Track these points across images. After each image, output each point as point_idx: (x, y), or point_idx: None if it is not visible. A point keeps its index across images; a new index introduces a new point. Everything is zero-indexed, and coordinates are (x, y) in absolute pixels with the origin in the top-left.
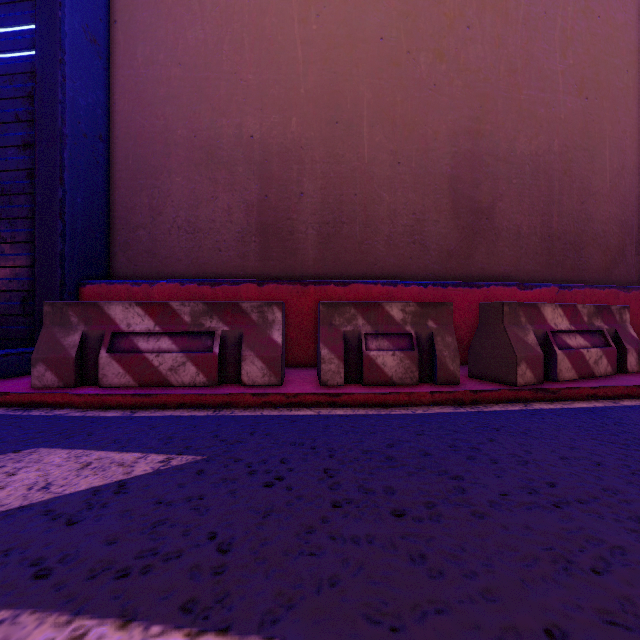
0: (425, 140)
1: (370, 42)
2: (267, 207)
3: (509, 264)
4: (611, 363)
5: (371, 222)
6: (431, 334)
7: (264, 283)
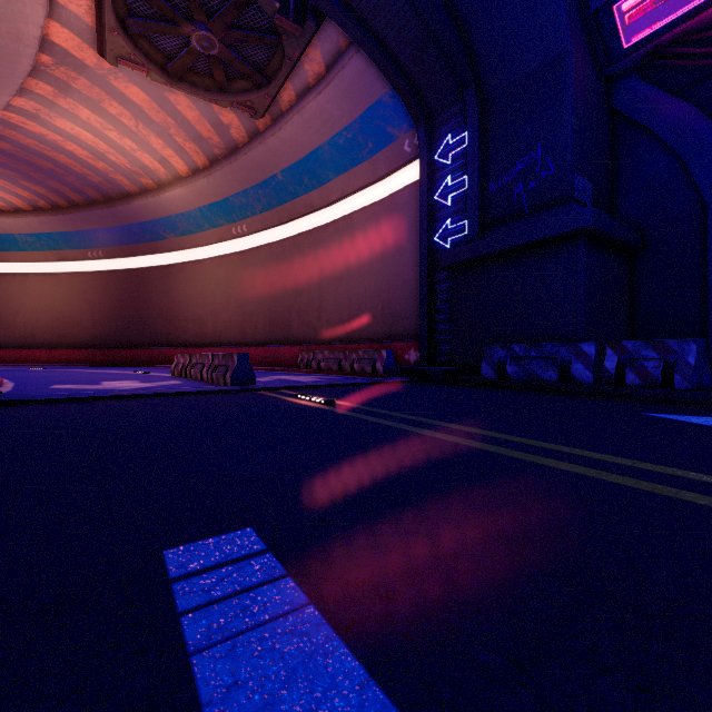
0: None
1: None
2: None
3: None
4: None
5: None
6: None
7: None
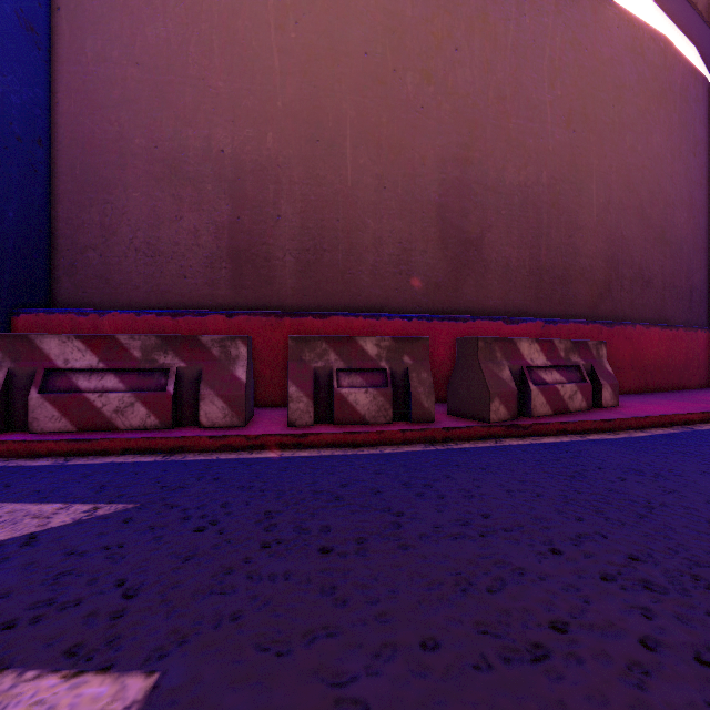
0: (412, 165)
1: (354, 57)
2: (240, 230)
3: (498, 297)
4: (586, 398)
5: (355, 250)
6: (407, 370)
7: (234, 314)
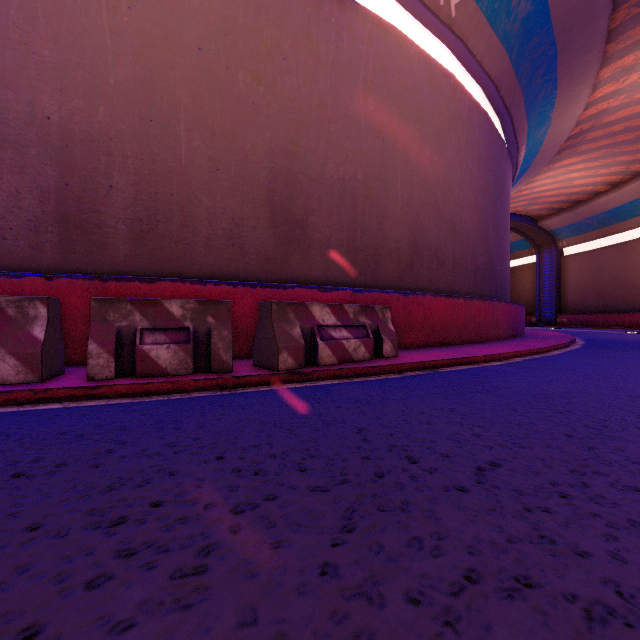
0: (244, 152)
1: (188, 49)
2: (68, 196)
3: (320, 270)
4: (369, 350)
5: (189, 223)
6: (210, 329)
7: (54, 277)
